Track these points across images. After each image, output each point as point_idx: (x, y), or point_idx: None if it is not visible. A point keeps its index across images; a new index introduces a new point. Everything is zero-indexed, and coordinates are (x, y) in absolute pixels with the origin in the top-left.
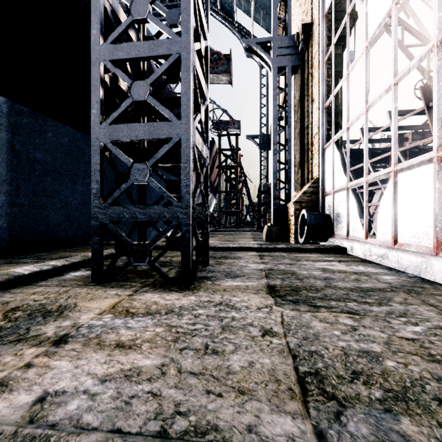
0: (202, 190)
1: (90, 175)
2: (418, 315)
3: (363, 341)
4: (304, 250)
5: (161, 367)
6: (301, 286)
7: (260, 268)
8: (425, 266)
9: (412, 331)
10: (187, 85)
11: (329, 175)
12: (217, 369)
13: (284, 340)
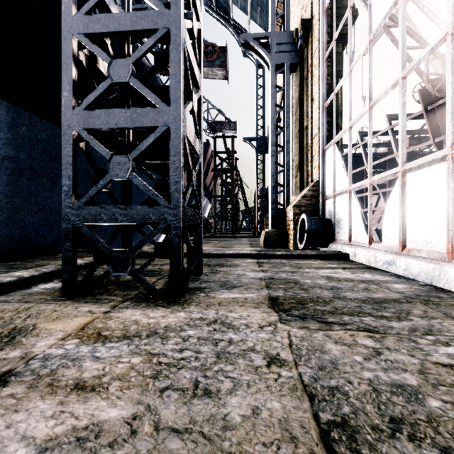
0: (195, 189)
1: None
2: (446, 331)
3: (392, 370)
4: (304, 256)
5: (132, 420)
6: (307, 297)
7: (259, 277)
8: (437, 273)
9: (446, 353)
10: (176, 66)
11: (330, 177)
12: (209, 421)
13: (295, 372)
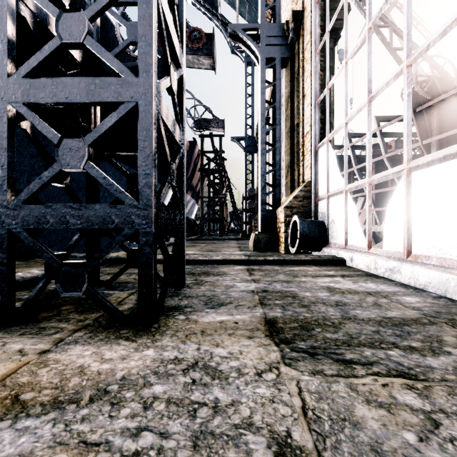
0: (174, 186)
1: (39, 171)
2: None
3: None
4: (298, 262)
5: None
6: (311, 319)
7: (250, 290)
8: (453, 284)
9: None
10: (147, 24)
11: (323, 177)
12: None
13: None
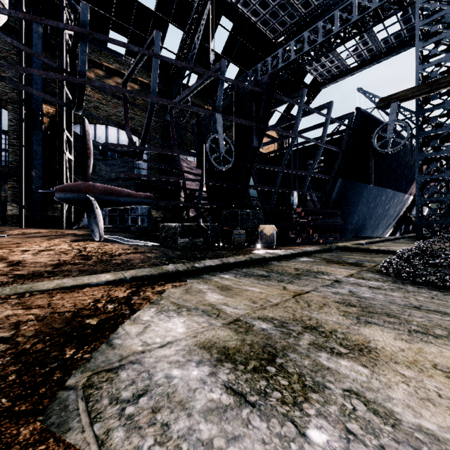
0: None
1: (362, 202)
2: None
3: None
4: None
5: None
6: None
7: None
8: None
9: None
10: None
11: None
12: None
13: None
